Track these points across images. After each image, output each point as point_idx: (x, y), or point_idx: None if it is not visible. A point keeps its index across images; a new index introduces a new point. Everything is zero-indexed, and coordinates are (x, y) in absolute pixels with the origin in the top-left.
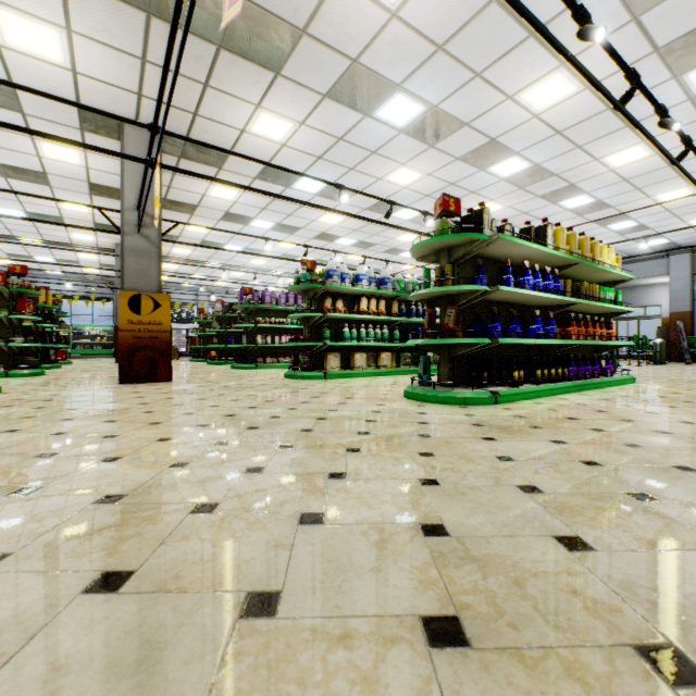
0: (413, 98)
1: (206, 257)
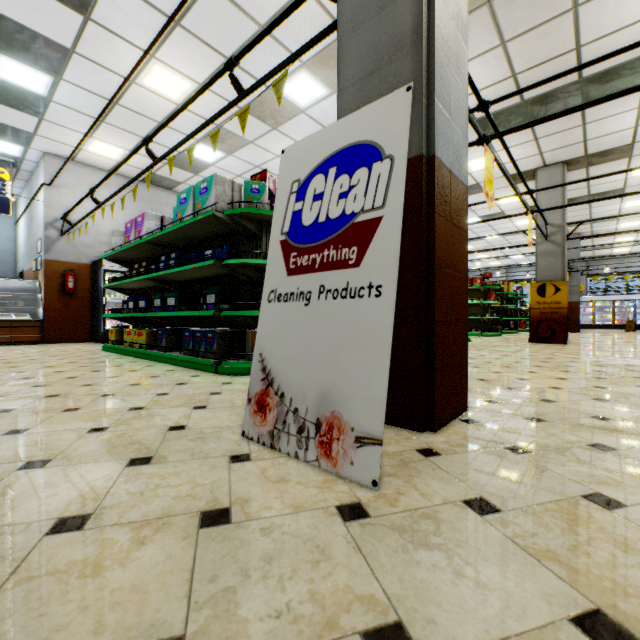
0: None
1: None
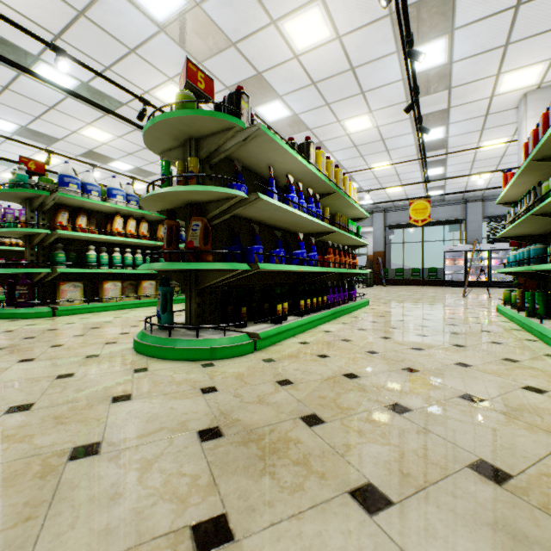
0: None
1: None
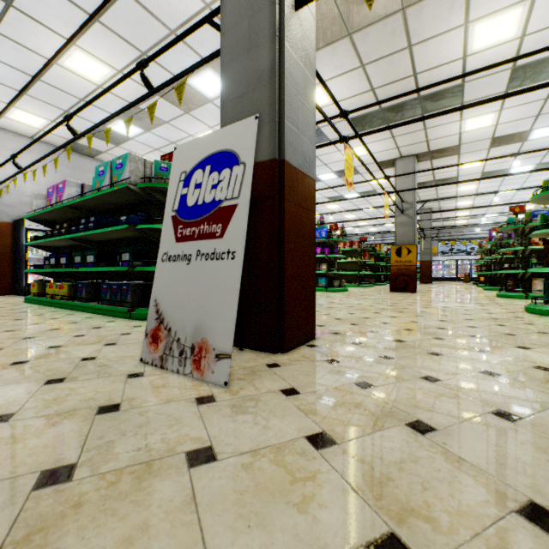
0: None
1: (486, 202)
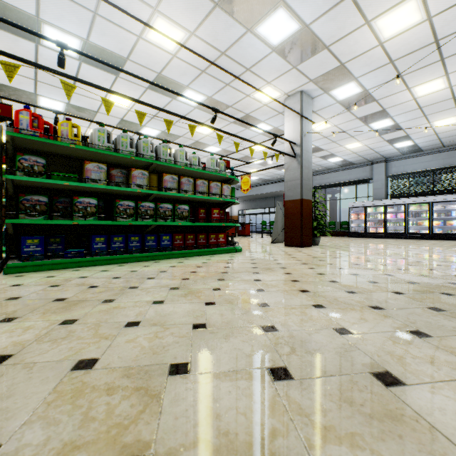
0: (51, 99)
1: None
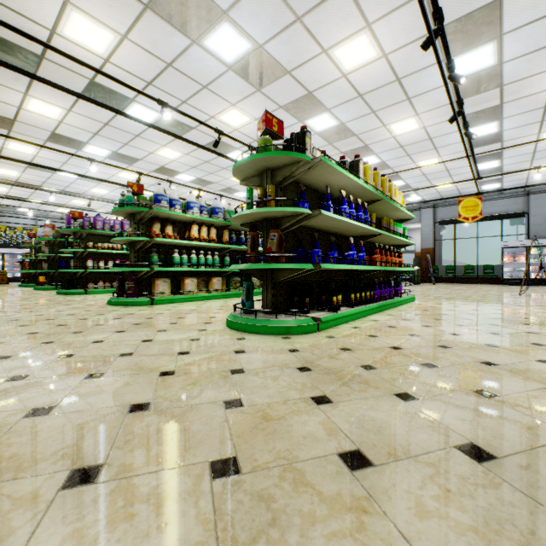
0: (240, 31)
1: (39, 181)
